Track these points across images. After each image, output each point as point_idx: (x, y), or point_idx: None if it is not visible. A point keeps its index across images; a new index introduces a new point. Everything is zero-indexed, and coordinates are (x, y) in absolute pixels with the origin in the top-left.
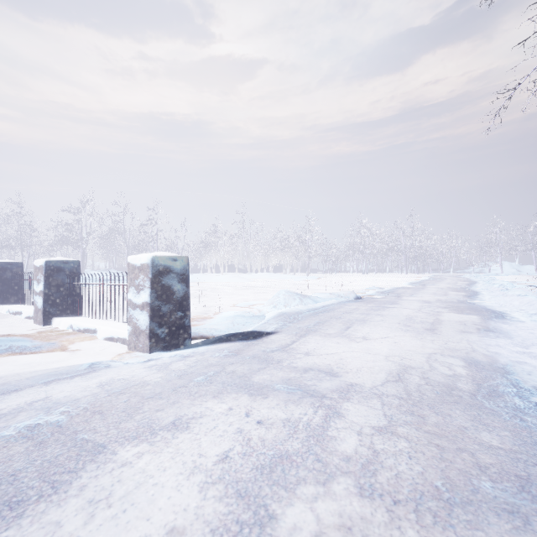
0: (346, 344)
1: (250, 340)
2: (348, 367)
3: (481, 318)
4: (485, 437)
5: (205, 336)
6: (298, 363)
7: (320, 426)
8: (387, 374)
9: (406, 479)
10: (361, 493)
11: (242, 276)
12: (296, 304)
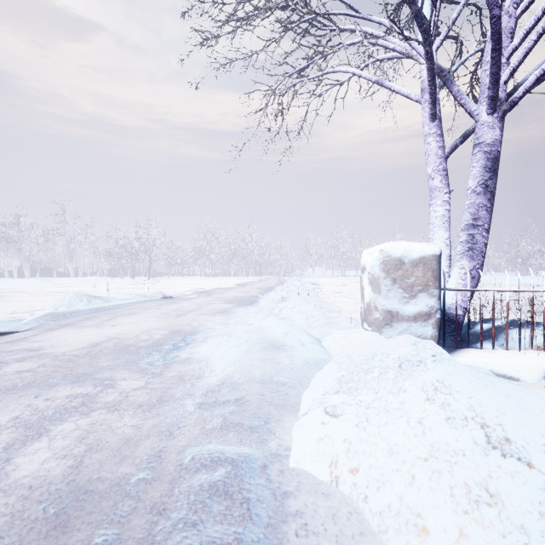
0: (89, 331)
1: None
2: (60, 345)
3: (234, 305)
4: (103, 364)
5: None
6: (11, 348)
7: None
8: (88, 344)
9: None
10: None
11: (58, 281)
12: (82, 304)
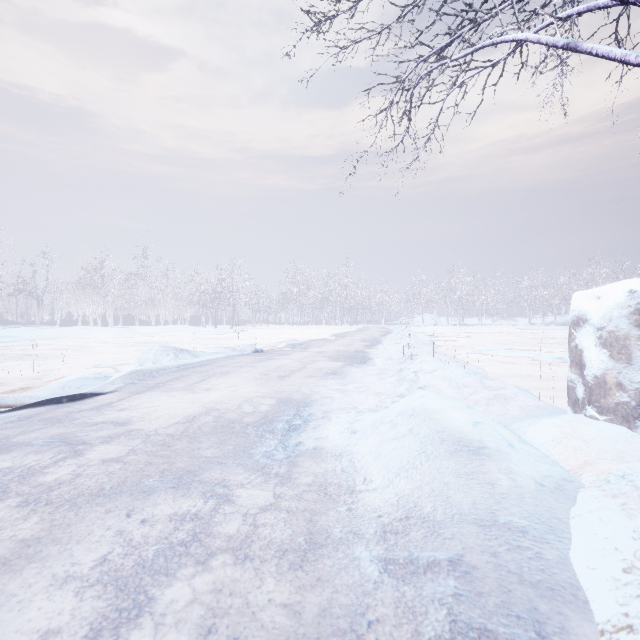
0: (181, 396)
1: (65, 403)
2: (150, 416)
3: (344, 364)
4: (206, 452)
5: (10, 406)
6: (96, 419)
7: (42, 467)
8: (183, 418)
9: (81, 489)
10: (19, 505)
11: (140, 330)
12: (169, 360)
